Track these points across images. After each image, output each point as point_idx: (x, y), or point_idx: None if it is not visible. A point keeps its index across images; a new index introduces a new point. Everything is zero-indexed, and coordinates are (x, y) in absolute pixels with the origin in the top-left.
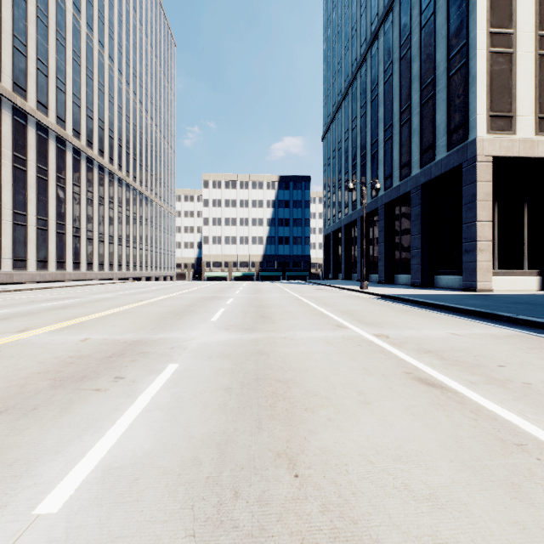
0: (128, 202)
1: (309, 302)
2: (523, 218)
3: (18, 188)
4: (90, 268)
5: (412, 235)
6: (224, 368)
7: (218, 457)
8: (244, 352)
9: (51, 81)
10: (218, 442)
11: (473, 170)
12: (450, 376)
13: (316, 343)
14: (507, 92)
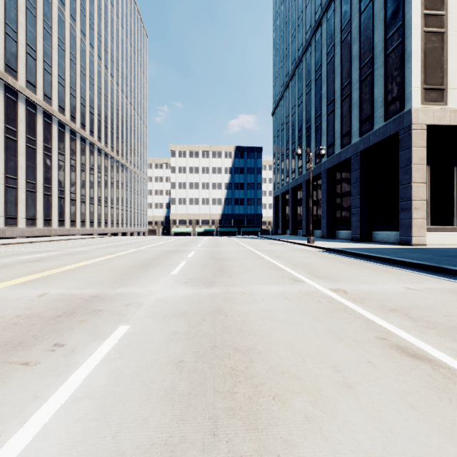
0: (107, 169)
1: (263, 255)
2: (452, 180)
3: (9, 155)
4: (73, 225)
5: (352, 196)
6: (178, 331)
7: None
8: (201, 310)
9: (39, 63)
10: None
11: (409, 137)
12: (430, 343)
13: (275, 299)
14: (439, 67)
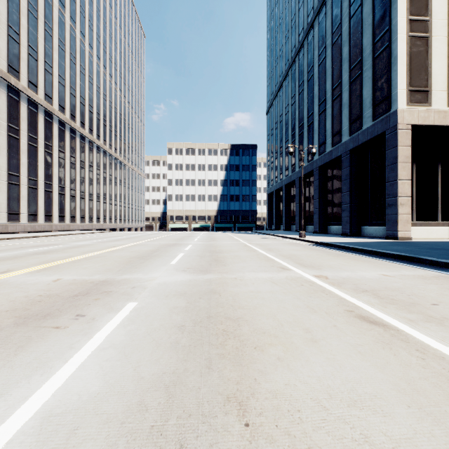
0: (105, 166)
1: (256, 248)
2: (437, 177)
3: (12, 153)
4: (73, 220)
5: (342, 192)
6: (179, 306)
7: (166, 402)
8: (198, 291)
9: (40, 64)
10: (166, 384)
11: (395, 136)
12: (389, 314)
13: (263, 283)
14: (423, 70)
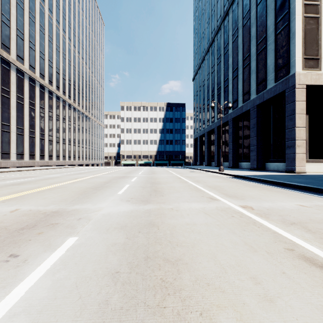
0: (75, 119)
1: (187, 180)
2: None
3: (4, 108)
4: (51, 158)
5: (251, 137)
6: (117, 243)
7: None
8: (138, 223)
9: (26, 43)
10: None
11: (293, 94)
12: None
13: (197, 214)
14: (315, 43)
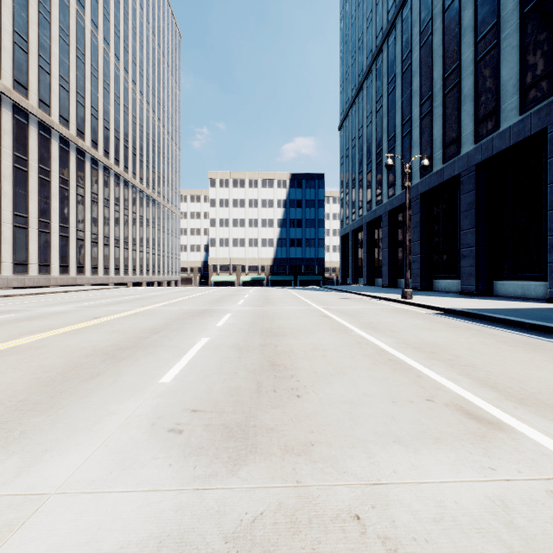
0: (127, 200)
1: (345, 322)
2: None
3: None
4: (81, 272)
5: (462, 230)
6: None
7: None
8: None
9: (32, 58)
10: None
11: None
12: None
13: None
14: None
